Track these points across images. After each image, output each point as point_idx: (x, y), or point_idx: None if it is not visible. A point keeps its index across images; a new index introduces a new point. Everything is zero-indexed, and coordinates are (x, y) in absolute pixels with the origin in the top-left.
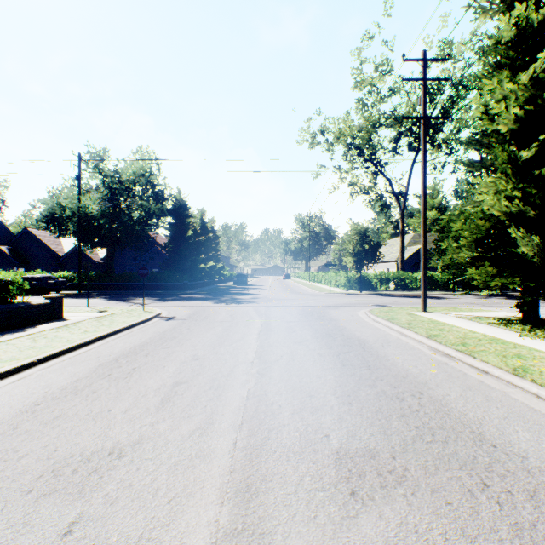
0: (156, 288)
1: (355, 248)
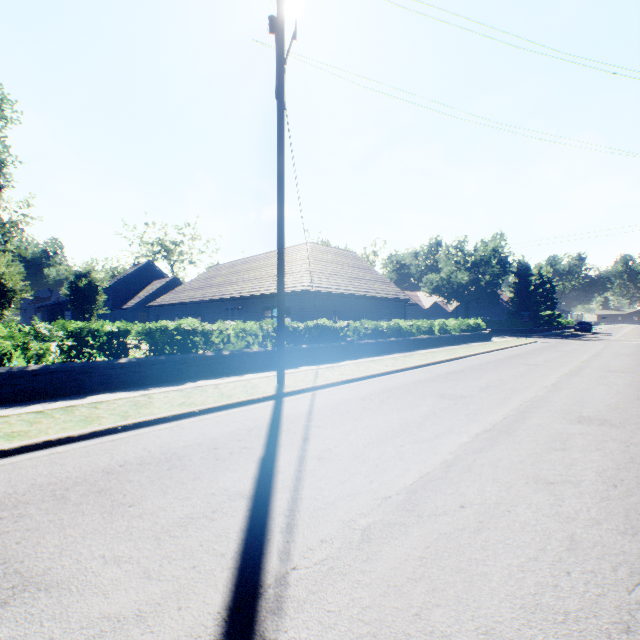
0: (505, 331)
1: None
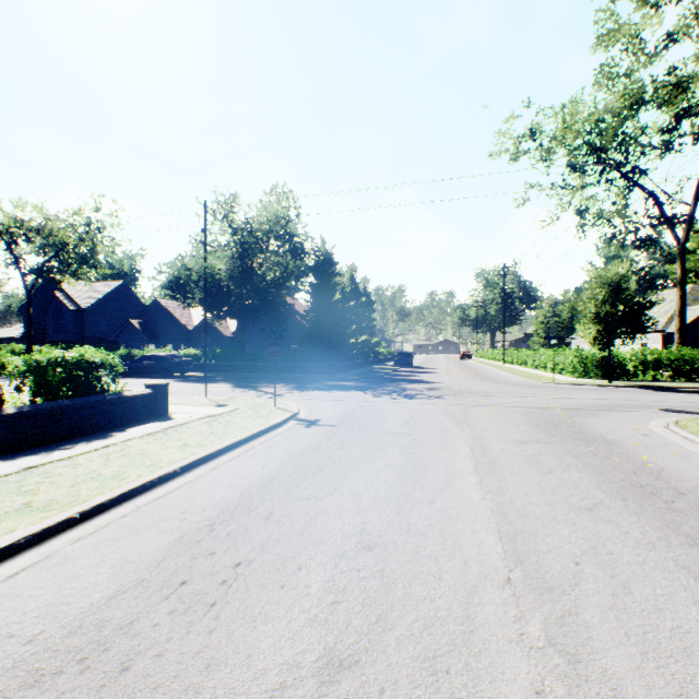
0: (294, 370)
1: (602, 309)
